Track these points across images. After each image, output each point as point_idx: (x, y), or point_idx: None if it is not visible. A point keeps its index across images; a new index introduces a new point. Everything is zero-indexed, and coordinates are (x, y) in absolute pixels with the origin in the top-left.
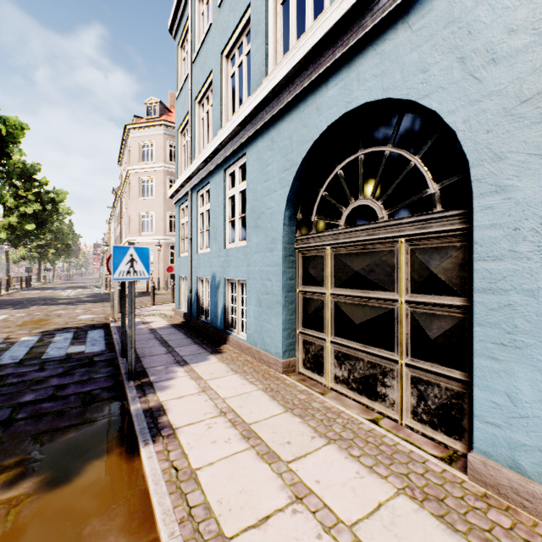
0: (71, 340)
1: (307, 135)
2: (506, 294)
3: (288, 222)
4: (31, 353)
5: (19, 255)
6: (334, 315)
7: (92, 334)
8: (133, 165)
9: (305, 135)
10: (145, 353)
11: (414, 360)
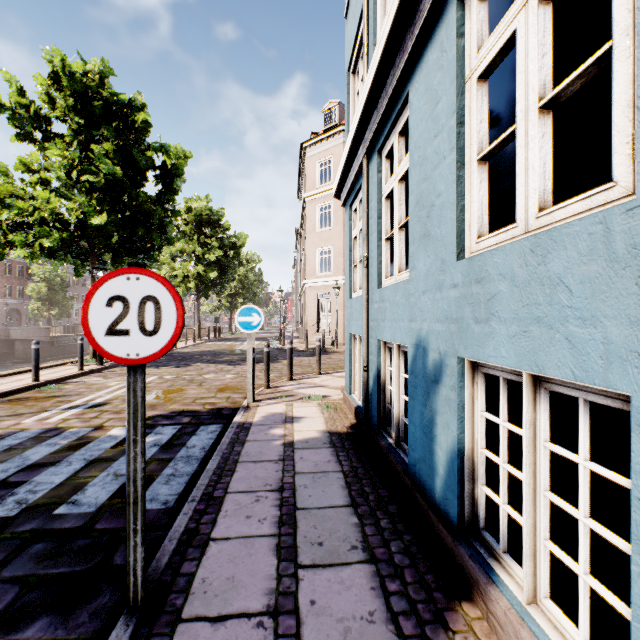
0: (155, 452)
1: None
2: None
3: None
4: (64, 485)
5: (214, 305)
6: None
7: (199, 436)
8: (309, 191)
9: None
10: (209, 587)
11: None
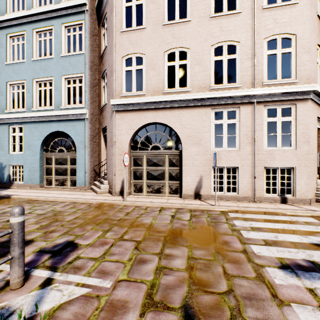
0: None
1: (48, 131)
2: (80, 164)
3: (41, 149)
4: None
5: None
6: (55, 171)
7: None
8: None
9: (47, 130)
10: None
11: (71, 176)
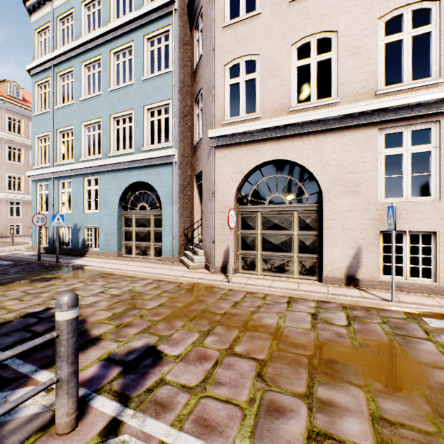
0: None
1: (127, 182)
2: (166, 226)
3: (119, 206)
4: None
5: None
6: (135, 235)
7: None
8: None
9: (126, 181)
10: (47, 259)
11: (155, 243)
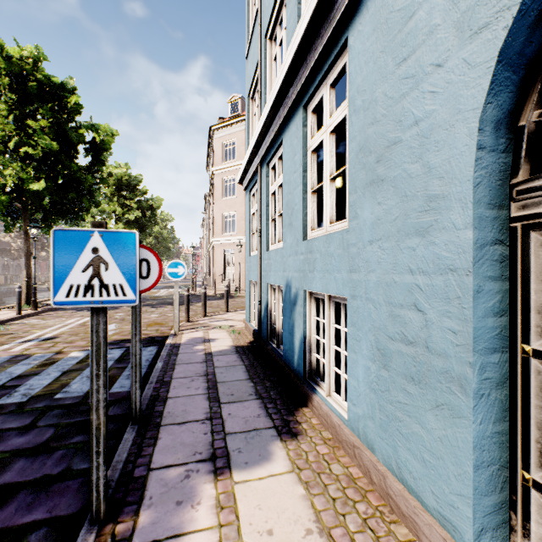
0: (112, 364)
1: None
2: None
3: (490, 139)
4: (53, 384)
5: None
6: None
7: (142, 353)
8: (216, 166)
9: None
10: (173, 414)
11: None
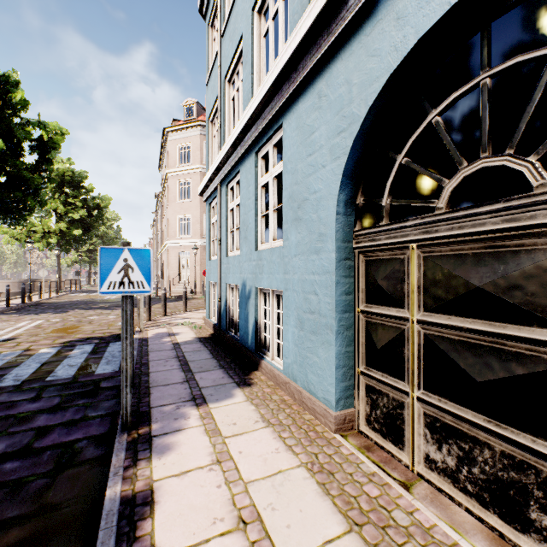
0: (87, 355)
1: (378, 68)
2: None
3: (343, 209)
4: (39, 372)
5: (71, 259)
6: (424, 356)
7: (113, 347)
8: (171, 168)
9: (374, 69)
10: (158, 381)
11: None
